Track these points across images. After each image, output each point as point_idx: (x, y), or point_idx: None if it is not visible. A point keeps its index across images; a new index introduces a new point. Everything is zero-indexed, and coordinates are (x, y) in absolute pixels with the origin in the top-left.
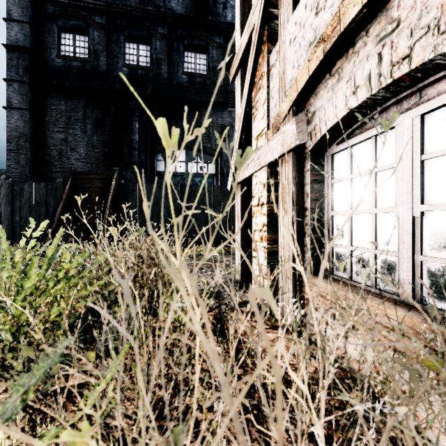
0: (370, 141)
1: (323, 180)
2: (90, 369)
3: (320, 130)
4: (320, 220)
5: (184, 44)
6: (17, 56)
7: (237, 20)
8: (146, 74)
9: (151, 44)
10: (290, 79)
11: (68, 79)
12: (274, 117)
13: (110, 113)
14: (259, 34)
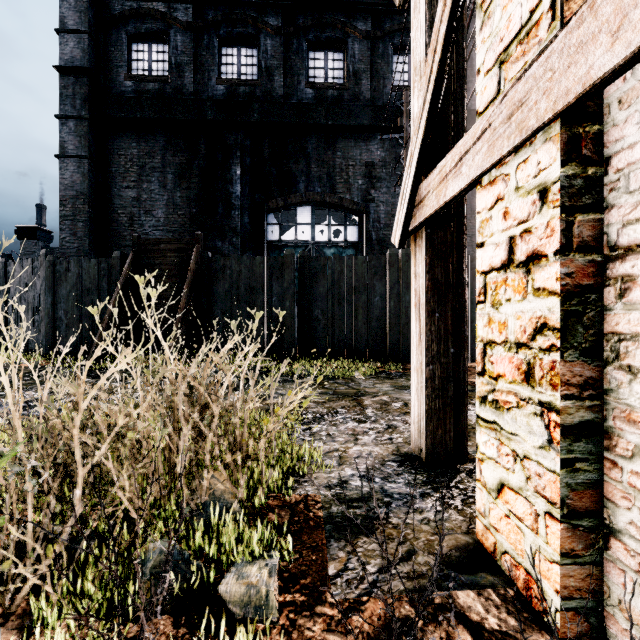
0: None
1: None
2: None
3: None
4: None
5: (308, 40)
6: (73, 81)
7: None
8: (251, 92)
9: (259, 45)
10: None
11: (141, 109)
12: None
13: (199, 155)
14: None
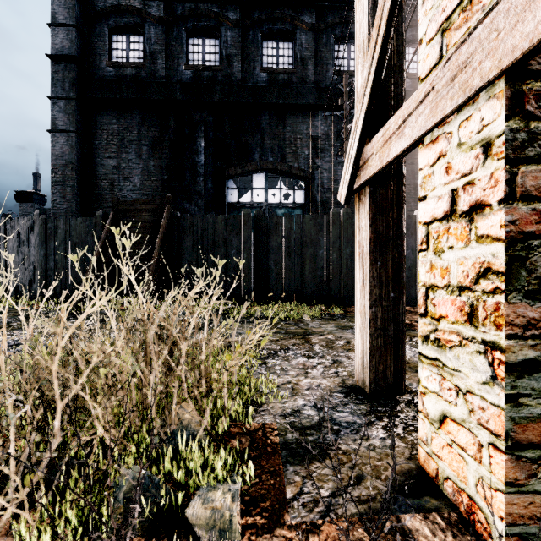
0: None
1: None
2: None
3: None
4: None
5: (262, 32)
6: (62, 67)
7: None
8: (214, 76)
9: (220, 36)
10: None
11: (120, 90)
12: None
13: (170, 130)
14: None
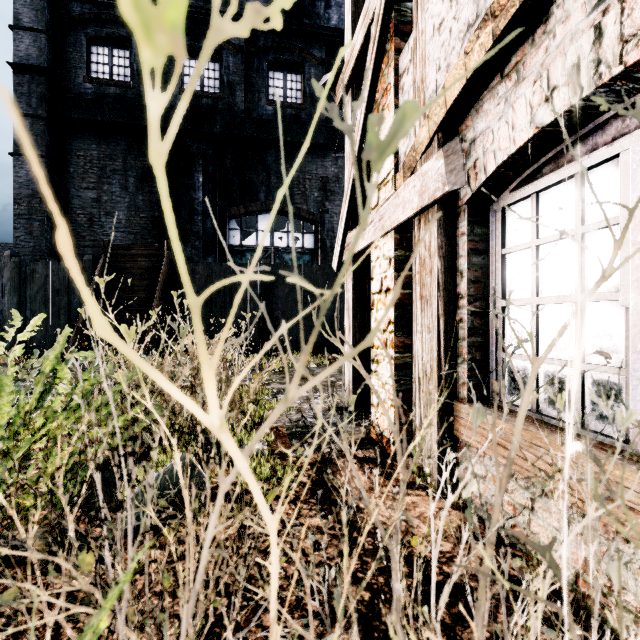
0: (571, 183)
1: (488, 250)
2: (82, 588)
3: (485, 168)
4: (482, 314)
5: (268, 61)
6: (28, 79)
7: (347, 12)
8: (214, 105)
9: (221, 60)
10: (434, 88)
11: (102, 112)
12: (407, 152)
13: None
14: (383, 23)
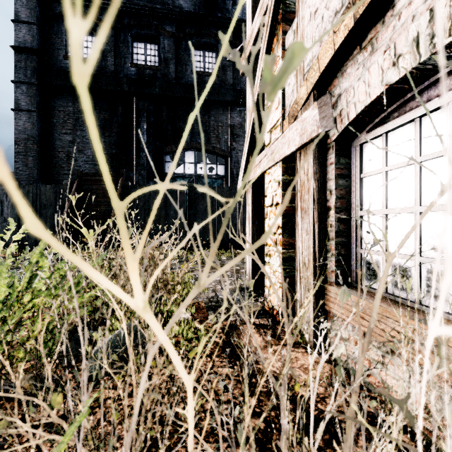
0: (412, 125)
1: (350, 175)
2: (54, 421)
3: (348, 115)
4: (346, 221)
5: (192, 43)
6: (25, 57)
7: (248, 6)
8: (154, 74)
9: (159, 43)
10: (311, 58)
11: None
12: (291, 105)
13: (118, 114)
14: (273, 13)
